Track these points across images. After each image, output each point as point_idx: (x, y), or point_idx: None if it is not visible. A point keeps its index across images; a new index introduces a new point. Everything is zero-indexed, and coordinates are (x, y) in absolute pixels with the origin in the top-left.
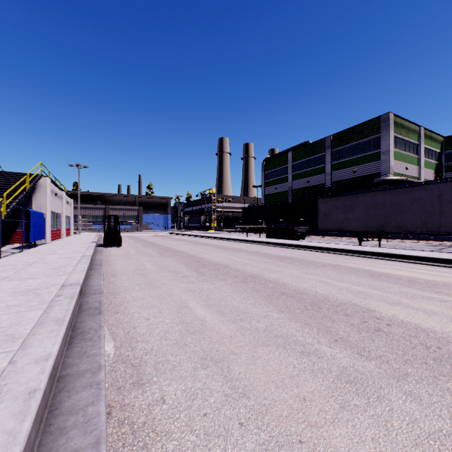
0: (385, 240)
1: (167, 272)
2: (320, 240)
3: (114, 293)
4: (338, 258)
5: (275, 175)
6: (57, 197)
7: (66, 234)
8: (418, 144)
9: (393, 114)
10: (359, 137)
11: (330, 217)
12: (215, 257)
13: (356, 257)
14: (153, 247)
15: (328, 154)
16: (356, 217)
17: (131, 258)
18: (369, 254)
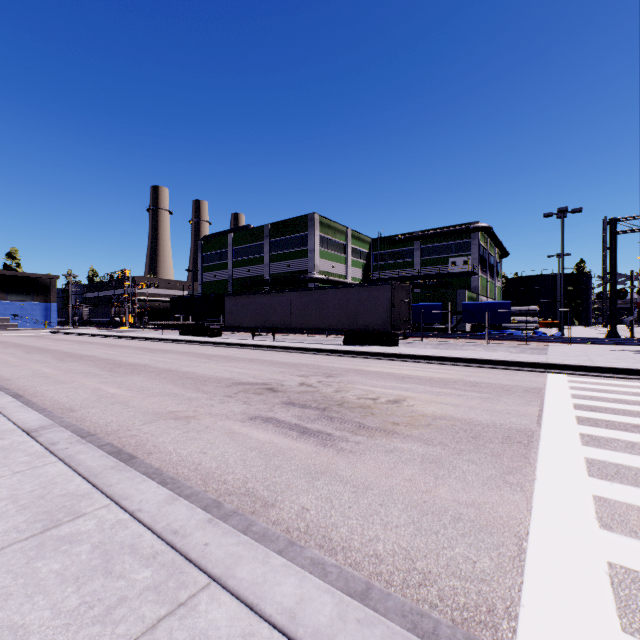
0: (290, 335)
1: (32, 361)
2: (240, 336)
3: None
4: (206, 348)
5: (214, 259)
6: None
7: None
8: (346, 244)
9: (318, 215)
10: (292, 231)
11: (233, 314)
12: (91, 352)
13: (222, 347)
14: (19, 348)
15: (266, 243)
16: (250, 315)
17: None
18: (233, 345)
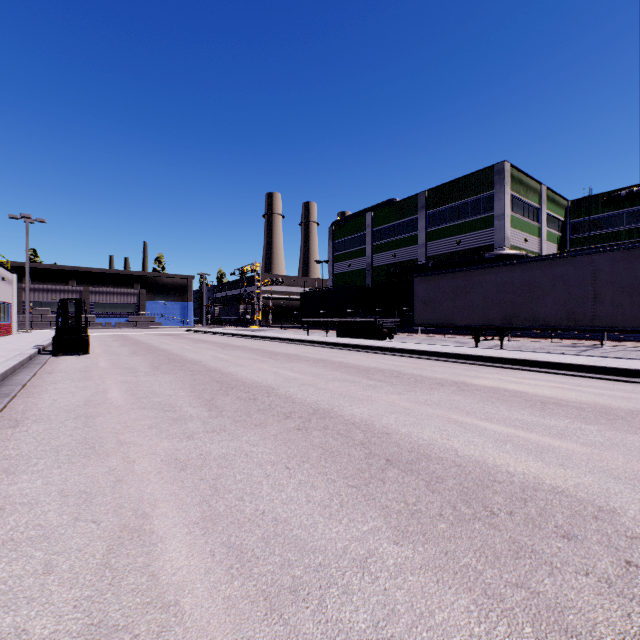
0: (505, 339)
1: (147, 408)
2: (415, 339)
3: None
4: (456, 368)
5: (347, 246)
6: None
7: (0, 333)
8: (539, 208)
9: (509, 164)
10: (464, 194)
11: (432, 305)
12: (253, 371)
13: (481, 367)
14: (148, 354)
15: (422, 217)
16: (471, 305)
17: (90, 378)
18: (501, 362)
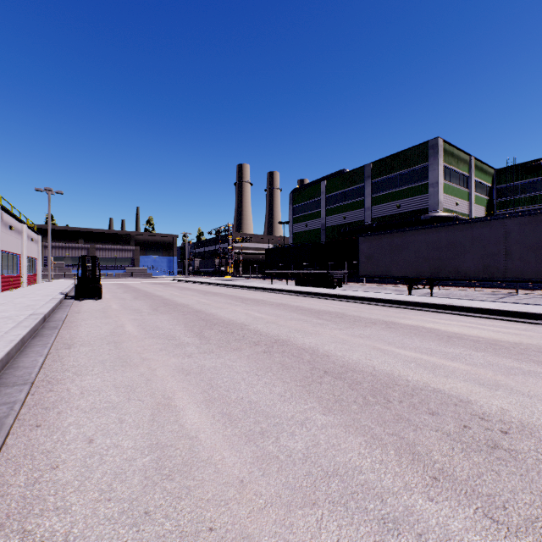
0: (436, 288)
1: (155, 338)
2: (361, 288)
3: (53, 381)
4: (389, 311)
5: (305, 209)
6: (13, 231)
7: (30, 282)
8: (468, 176)
9: (442, 140)
10: (403, 165)
11: (373, 259)
12: (229, 313)
13: (410, 310)
14: (146, 299)
15: (367, 185)
16: (405, 260)
17: (109, 316)
18: (426, 306)
